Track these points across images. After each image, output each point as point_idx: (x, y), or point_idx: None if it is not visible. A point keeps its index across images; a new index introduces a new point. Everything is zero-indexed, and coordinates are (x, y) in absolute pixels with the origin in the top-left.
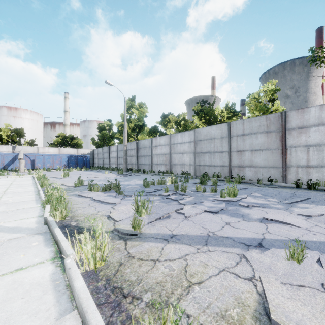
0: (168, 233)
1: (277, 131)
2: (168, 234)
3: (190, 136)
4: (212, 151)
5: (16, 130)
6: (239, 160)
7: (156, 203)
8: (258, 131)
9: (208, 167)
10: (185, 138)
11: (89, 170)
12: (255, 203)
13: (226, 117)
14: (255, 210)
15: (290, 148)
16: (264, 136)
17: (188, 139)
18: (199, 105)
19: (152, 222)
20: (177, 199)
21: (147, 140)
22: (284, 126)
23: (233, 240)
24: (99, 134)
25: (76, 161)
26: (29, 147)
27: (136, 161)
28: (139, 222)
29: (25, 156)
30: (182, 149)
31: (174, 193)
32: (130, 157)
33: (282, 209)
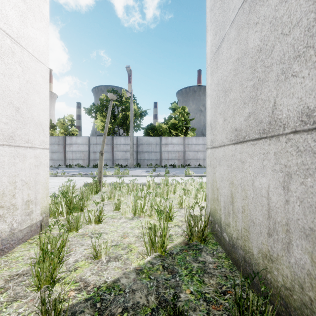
0: None
1: (62, 144)
2: None
3: None
4: None
5: None
6: None
7: None
8: (55, 143)
9: None
10: None
11: None
12: None
13: None
14: None
15: (67, 152)
16: (57, 146)
17: None
18: None
19: None
20: None
21: None
22: (64, 142)
23: None
24: None
25: None
26: None
27: None
28: None
29: None
30: None
31: None
32: None
33: None
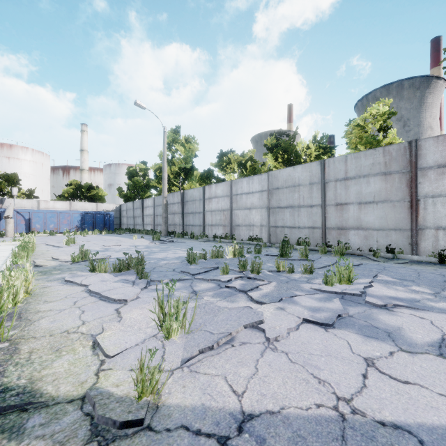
0: (231, 406)
1: (402, 171)
2: (230, 414)
3: (262, 182)
4: (295, 204)
5: (6, 176)
6: (340, 218)
7: (205, 299)
8: (370, 172)
9: (290, 230)
10: (253, 186)
11: (112, 234)
12: (396, 300)
13: (314, 156)
14: (407, 318)
15: (424, 199)
16: (381, 180)
17: (259, 187)
18: (273, 138)
19: (191, 358)
20: (246, 290)
21: (197, 189)
22: (414, 163)
23: (422, 443)
24: (129, 182)
25: (94, 221)
26: (25, 200)
27: (181, 221)
28: (153, 374)
29: (16, 213)
30: (249, 202)
31: (240, 275)
32: (173, 214)
33: None
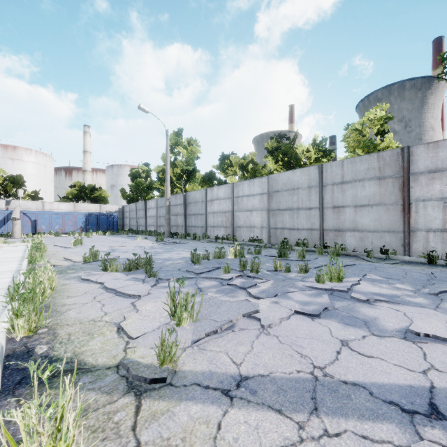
0: (232, 371)
1: (395, 176)
2: (231, 376)
3: (262, 185)
4: (294, 207)
5: (12, 178)
6: (337, 220)
7: (209, 295)
8: (365, 177)
9: (289, 231)
10: (254, 189)
11: (116, 235)
12: (378, 295)
13: (313, 159)
14: (384, 310)
15: (415, 202)
16: (375, 184)
17: (259, 190)
18: (274, 141)
19: (199, 339)
20: (246, 287)
21: (199, 191)
22: (406, 168)
23: (371, 394)
24: (132, 183)
25: (97, 222)
26: (30, 201)
27: (184, 222)
28: (172, 347)
29: (23, 214)
30: (250, 204)
31: (240, 274)
32: (175, 216)
33: (429, 308)
